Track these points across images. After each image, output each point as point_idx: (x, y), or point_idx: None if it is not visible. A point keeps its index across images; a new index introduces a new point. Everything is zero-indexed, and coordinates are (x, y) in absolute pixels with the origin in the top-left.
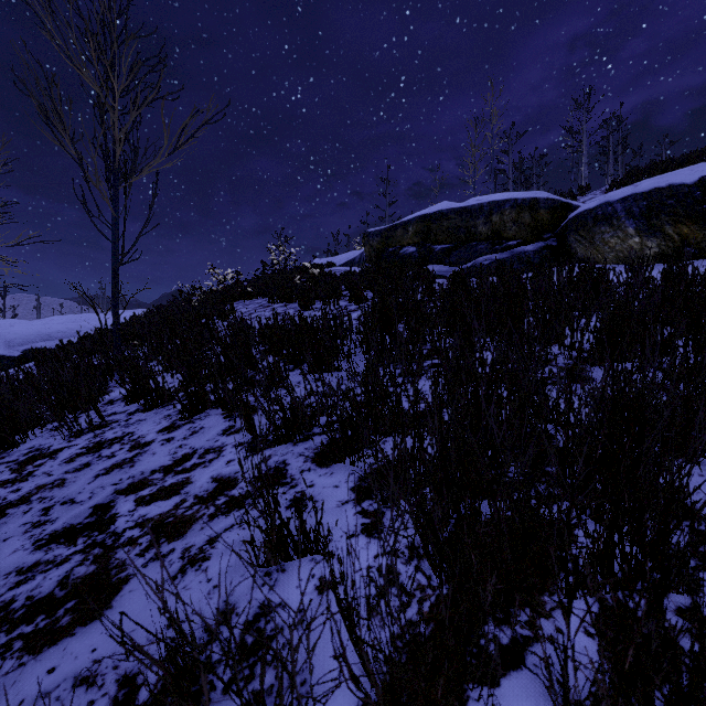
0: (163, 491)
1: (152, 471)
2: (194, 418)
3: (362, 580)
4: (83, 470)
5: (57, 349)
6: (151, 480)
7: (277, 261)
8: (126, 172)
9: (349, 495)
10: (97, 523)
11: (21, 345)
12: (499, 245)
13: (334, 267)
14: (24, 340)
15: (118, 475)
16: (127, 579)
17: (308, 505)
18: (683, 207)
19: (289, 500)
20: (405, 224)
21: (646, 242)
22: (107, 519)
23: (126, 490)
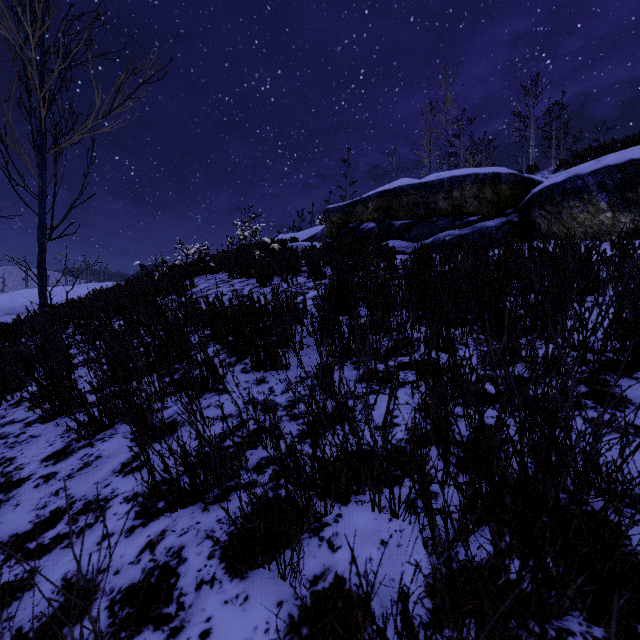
0: None
1: None
2: (96, 438)
3: None
4: None
5: (7, 326)
6: None
7: (243, 237)
8: (56, 137)
9: None
10: None
11: None
12: (459, 221)
13: (297, 242)
14: None
15: None
16: None
17: None
18: None
19: None
20: (365, 200)
21: (619, 217)
22: None
23: None
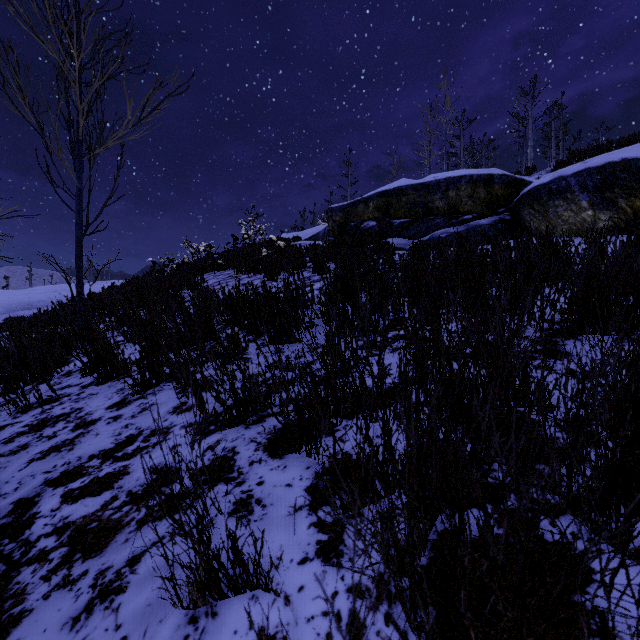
0: (96, 483)
1: (90, 456)
2: (147, 393)
3: (315, 636)
4: (18, 453)
5: (32, 317)
6: (86, 468)
7: (247, 236)
8: (91, 144)
9: (303, 499)
10: (12, 526)
11: (3, 314)
12: (455, 219)
13: (300, 241)
14: (6, 309)
15: (53, 461)
16: (19, 618)
17: (254, 512)
18: (636, 181)
19: (233, 503)
20: (366, 200)
21: (599, 215)
22: (25, 520)
23: (56, 480)
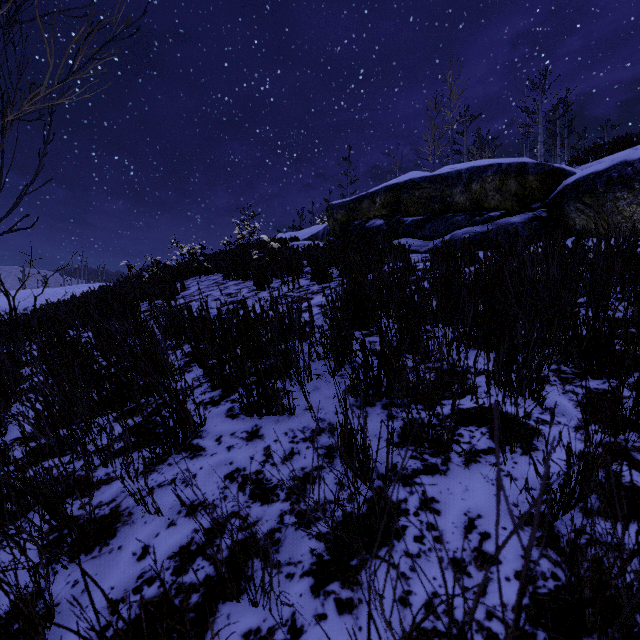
0: None
1: None
2: None
3: None
4: None
5: None
6: None
7: (241, 236)
8: (3, 108)
9: None
10: None
11: None
12: (479, 216)
13: (298, 241)
14: None
15: None
16: None
17: None
18: None
19: None
20: (372, 195)
21: None
22: None
23: None
